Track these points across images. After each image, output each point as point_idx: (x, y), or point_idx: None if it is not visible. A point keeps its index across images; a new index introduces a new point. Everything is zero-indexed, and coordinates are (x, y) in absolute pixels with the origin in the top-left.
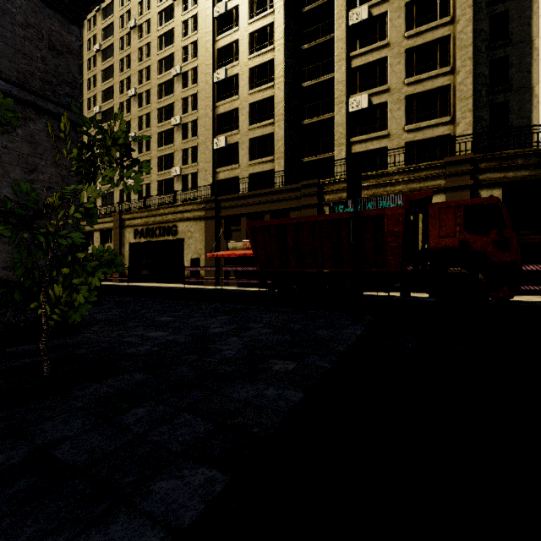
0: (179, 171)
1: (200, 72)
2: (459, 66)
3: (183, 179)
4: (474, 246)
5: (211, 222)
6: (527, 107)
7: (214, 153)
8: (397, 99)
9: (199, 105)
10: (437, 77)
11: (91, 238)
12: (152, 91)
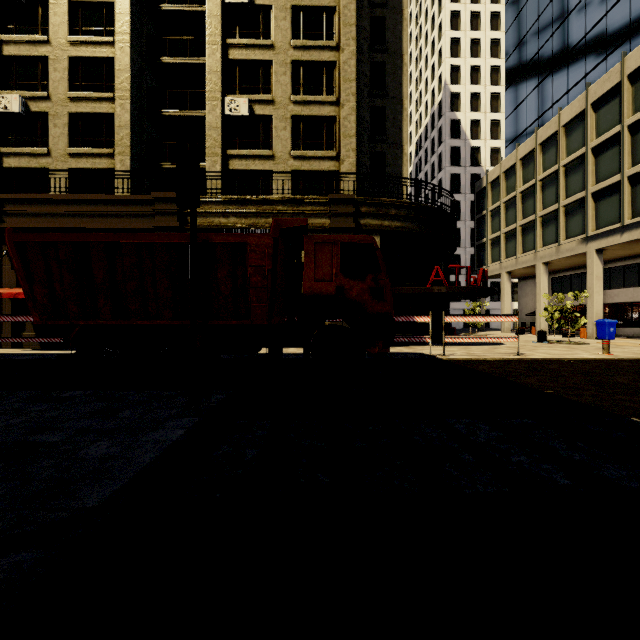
0: None
1: None
2: (344, 99)
3: None
4: (351, 293)
5: None
6: (399, 163)
7: None
8: (283, 116)
9: None
10: (324, 104)
11: None
12: None
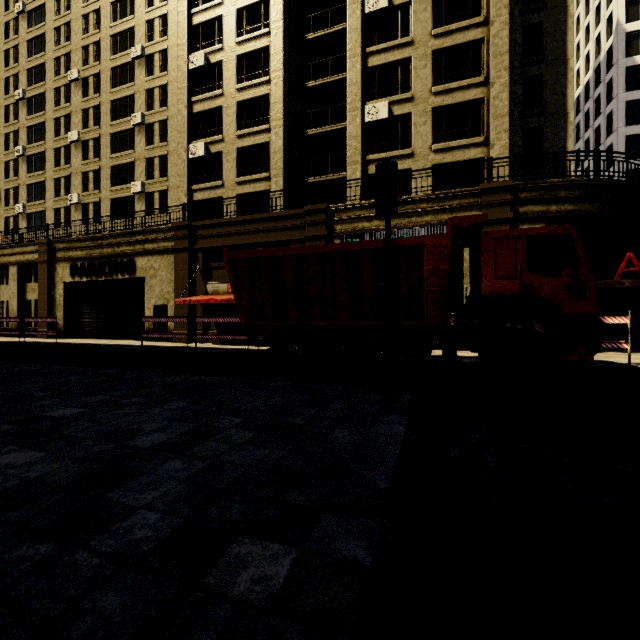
0: (142, 187)
1: (171, 56)
2: (494, 76)
3: (147, 198)
4: (541, 292)
5: (183, 256)
6: (561, 135)
7: (189, 164)
8: (423, 111)
9: (169, 100)
10: (469, 88)
11: (5, 275)
12: (103, 76)
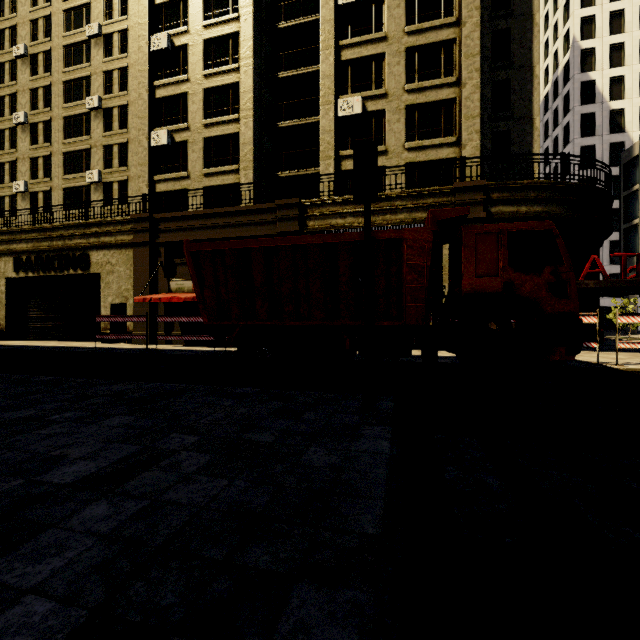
0: (99, 176)
1: (132, 38)
2: (466, 77)
3: (104, 189)
4: (522, 290)
5: (144, 251)
6: (528, 140)
7: (151, 152)
8: (396, 108)
9: (130, 84)
10: (441, 87)
11: None
12: (54, 54)
